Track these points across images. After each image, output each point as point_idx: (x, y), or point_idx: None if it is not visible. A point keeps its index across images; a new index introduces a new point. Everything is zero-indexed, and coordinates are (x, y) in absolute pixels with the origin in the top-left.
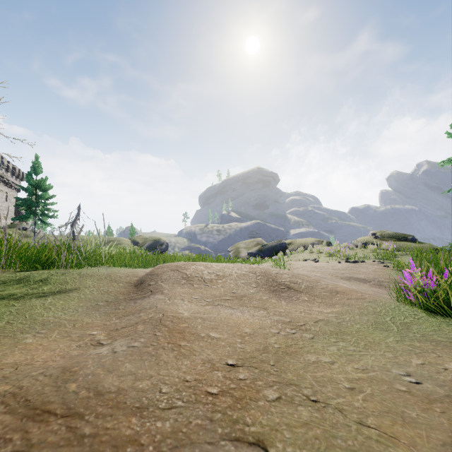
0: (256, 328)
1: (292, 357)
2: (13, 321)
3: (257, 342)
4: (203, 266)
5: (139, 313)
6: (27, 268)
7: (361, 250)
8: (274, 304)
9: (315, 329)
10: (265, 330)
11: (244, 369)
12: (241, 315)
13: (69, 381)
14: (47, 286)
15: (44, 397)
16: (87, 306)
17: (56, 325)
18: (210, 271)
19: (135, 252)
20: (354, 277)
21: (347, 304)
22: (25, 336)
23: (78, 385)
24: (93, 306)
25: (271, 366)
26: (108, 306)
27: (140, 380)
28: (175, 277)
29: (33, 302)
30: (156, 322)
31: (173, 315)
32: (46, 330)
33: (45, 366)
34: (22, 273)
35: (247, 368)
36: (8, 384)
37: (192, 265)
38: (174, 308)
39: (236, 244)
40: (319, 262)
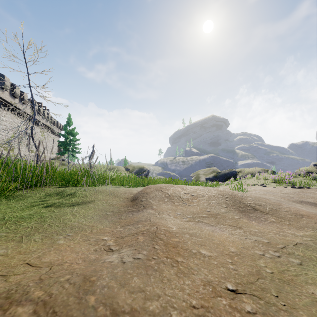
0: (240, 248)
1: (292, 287)
2: (52, 224)
3: (247, 264)
4: (180, 188)
5: (137, 224)
6: (63, 185)
7: (303, 178)
8: (246, 223)
9: (298, 253)
10: (249, 250)
11: (248, 298)
12: (221, 233)
13: (89, 293)
14: (74, 198)
15: (68, 310)
16: (99, 215)
17: (79, 230)
18: (185, 192)
19: (129, 176)
20: (305, 201)
21: (316, 227)
22: (59, 237)
23: (96, 298)
24: (104, 215)
25: (275, 297)
26: (114, 215)
27: (149, 299)
28: (160, 196)
29: (65, 210)
30: (152, 234)
31: (164, 229)
32: (73, 233)
33: (71, 269)
34: (60, 188)
35: (250, 297)
36: (42, 289)
37: (171, 187)
38: (164, 222)
39: (196, 171)
40: (266, 187)
